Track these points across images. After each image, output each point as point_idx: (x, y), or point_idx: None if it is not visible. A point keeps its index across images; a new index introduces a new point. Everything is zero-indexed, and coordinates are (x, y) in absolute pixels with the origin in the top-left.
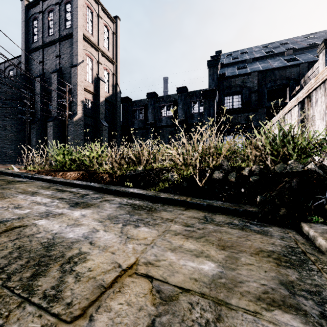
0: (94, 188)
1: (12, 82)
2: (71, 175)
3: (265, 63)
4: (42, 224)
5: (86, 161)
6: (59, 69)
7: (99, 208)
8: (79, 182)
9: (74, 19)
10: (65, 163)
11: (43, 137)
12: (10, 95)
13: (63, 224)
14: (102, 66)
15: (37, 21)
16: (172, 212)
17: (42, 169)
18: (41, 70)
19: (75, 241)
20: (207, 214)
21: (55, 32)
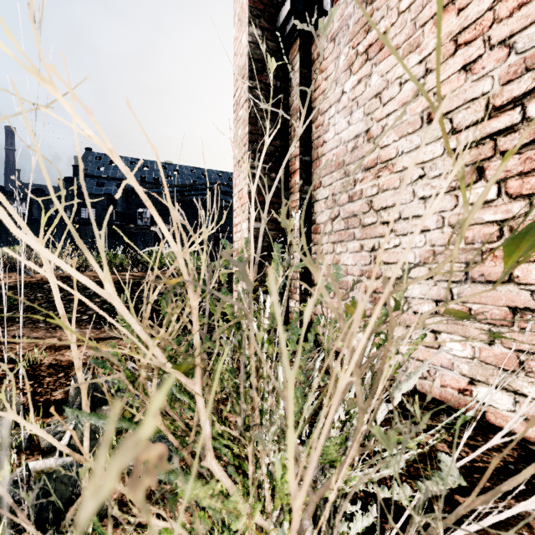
0: None
1: None
2: None
3: None
4: None
5: None
6: None
7: None
8: None
9: None
10: None
11: None
12: None
13: None
14: None
15: None
16: None
17: None
18: None
19: None
20: None
21: None
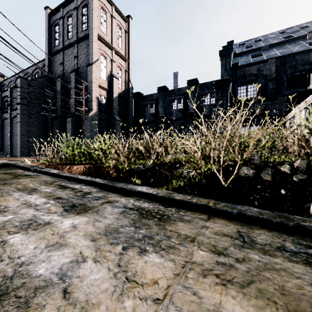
0: (99, 184)
1: (37, 83)
2: (77, 169)
3: (283, 49)
4: (13, 243)
5: (95, 154)
6: (77, 68)
7: (98, 214)
8: (84, 177)
9: (89, 21)
10: (74, 156)
11: (63, 132)
12: (36, 95)
13: (40, 243)
14: (115, 64)
15: (58, 27)
16: (192, 223)
17: (54, 162)
18: (61, 71)
19: (41, 287)
20: (241, 229)
21: (73, 35)
